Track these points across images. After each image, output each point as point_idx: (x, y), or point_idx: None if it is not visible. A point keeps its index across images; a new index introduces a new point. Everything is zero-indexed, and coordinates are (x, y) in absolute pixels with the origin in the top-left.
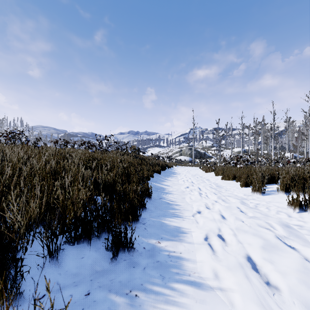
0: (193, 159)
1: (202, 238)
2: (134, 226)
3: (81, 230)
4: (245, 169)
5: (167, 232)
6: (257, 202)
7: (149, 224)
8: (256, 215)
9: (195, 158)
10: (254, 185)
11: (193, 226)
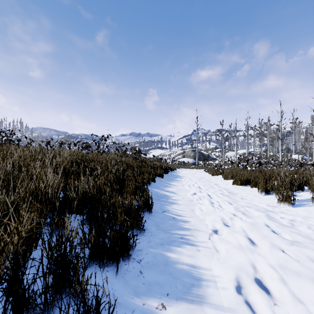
0: (197, 161)
1: (236, 293)
2: (123, 267)
3: (3, 307)
4: (257, 172)
5: (176, 278)
6: (291, 218)
7: (148, 261)
8: (301, 241)
9: (199, 160)
10: (276, 193)
11: (215, 263)
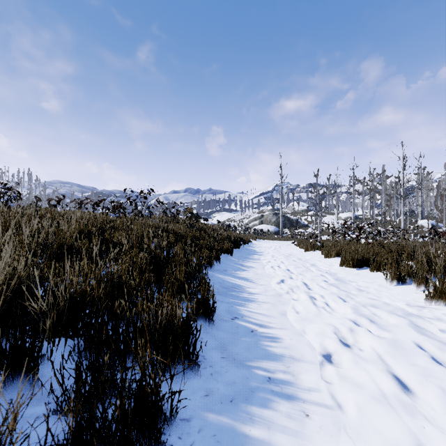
0: (281, 229)
1: None
2: None
3: None
4: (376, 246)
5: None
6: None
7: None
8: None
9: (284, 228)
10: (419, 282)
11: None
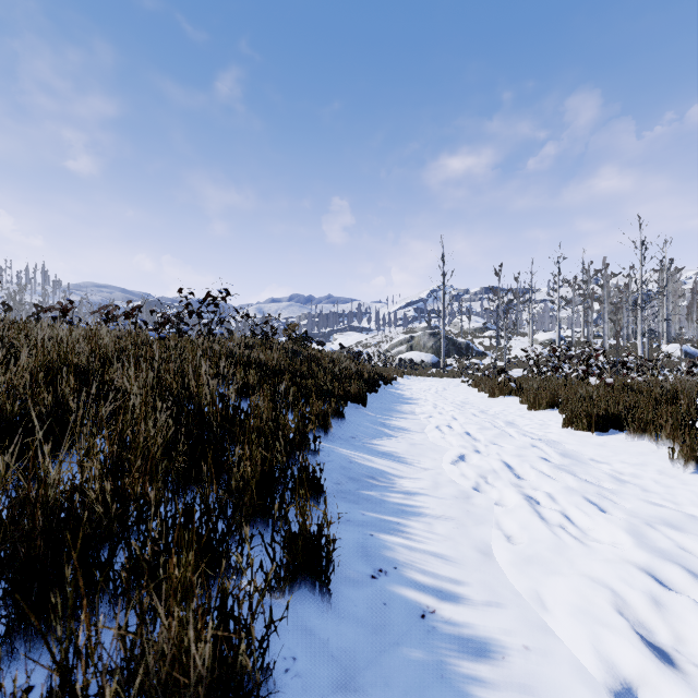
0: (442, 359)
1: None
2: None
3: None
4: (620, 390)
5: None
6: None
7: None
8: None
9: (446, 357)
10: None
11: None
